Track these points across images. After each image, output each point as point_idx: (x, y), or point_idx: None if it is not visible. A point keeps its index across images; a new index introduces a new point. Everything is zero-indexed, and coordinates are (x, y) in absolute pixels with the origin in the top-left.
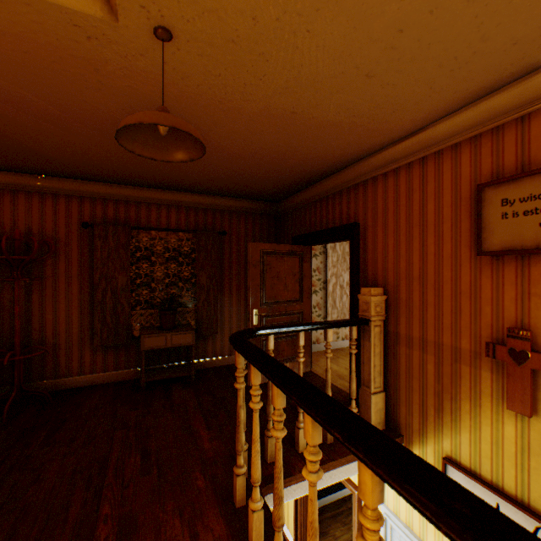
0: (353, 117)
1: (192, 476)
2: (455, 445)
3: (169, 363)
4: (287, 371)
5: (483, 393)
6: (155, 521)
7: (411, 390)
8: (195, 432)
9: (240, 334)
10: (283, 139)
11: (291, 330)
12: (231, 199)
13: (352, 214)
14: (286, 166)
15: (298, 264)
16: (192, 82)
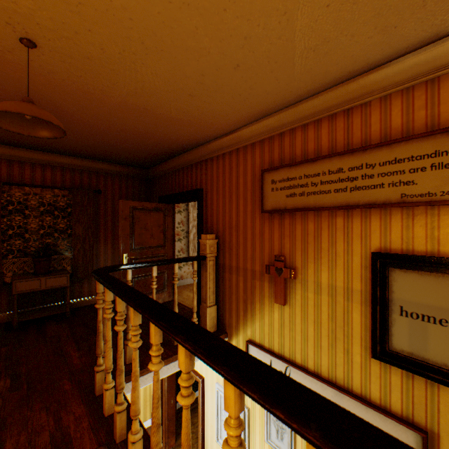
0: (189, 117)
1: (60, 383)
2: (253, 331)
3: (44, 305)
4: (126, 286)
5: (266, 296)
6: (23, 418)
7: (232, 301)
8: (67, 354)
9: (102, 269)
10: (142, 124)
11: (146, 265)
12: (106, 164)
13: (199, 182)
14: (149, 143)
15: (163, 218)
16: (58, 76)
